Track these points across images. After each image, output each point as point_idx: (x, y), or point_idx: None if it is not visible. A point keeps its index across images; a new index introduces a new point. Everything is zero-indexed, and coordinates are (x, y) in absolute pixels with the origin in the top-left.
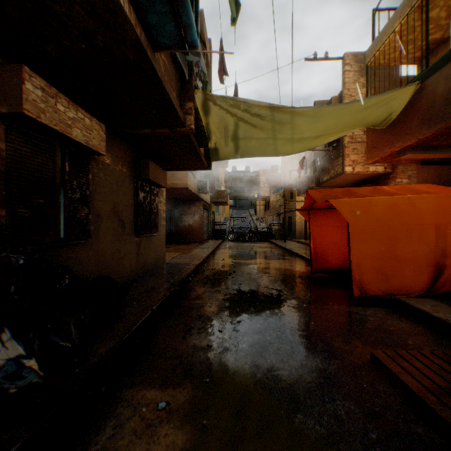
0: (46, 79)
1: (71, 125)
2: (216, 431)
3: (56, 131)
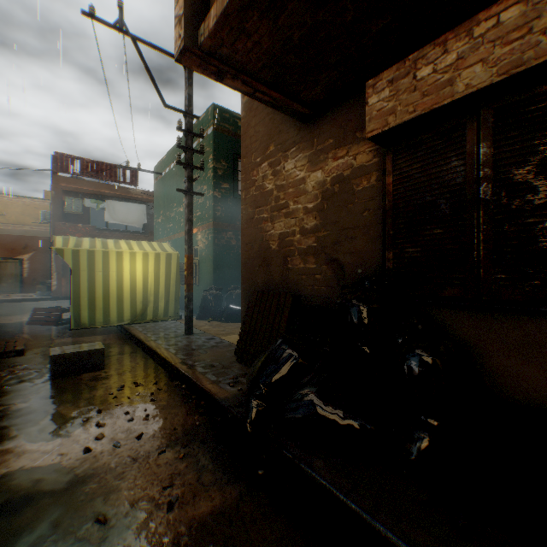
0: (466, 20)
1: (450, 80)
2: (82, 521)
3: (424, 116)
